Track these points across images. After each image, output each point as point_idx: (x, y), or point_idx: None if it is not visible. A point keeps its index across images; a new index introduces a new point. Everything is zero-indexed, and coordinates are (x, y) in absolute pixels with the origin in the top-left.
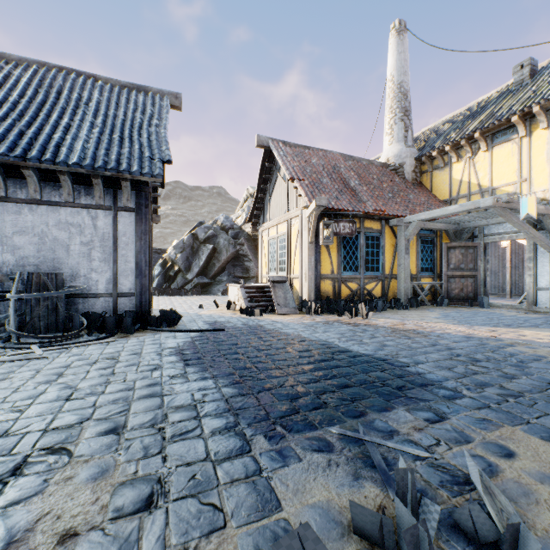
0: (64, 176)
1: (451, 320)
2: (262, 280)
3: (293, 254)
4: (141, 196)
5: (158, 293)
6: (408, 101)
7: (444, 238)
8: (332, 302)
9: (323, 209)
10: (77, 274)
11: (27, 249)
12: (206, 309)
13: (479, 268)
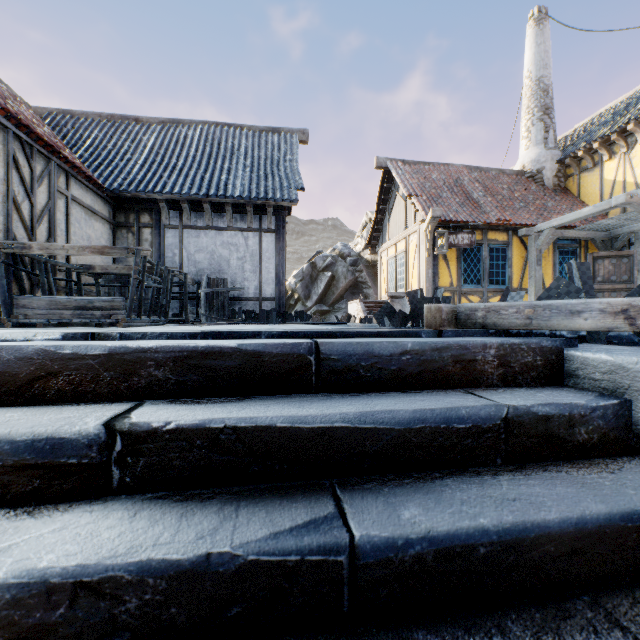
0: (229, 207)
1: None
2: None
3: (411, 270)
4: (279, 219)
5: None
6: (549, 98)
7: (591, 248)
8: None
9: (440, 222)
10: (235, 282)
11: (203, 263)
12: None
13: (636, 280)
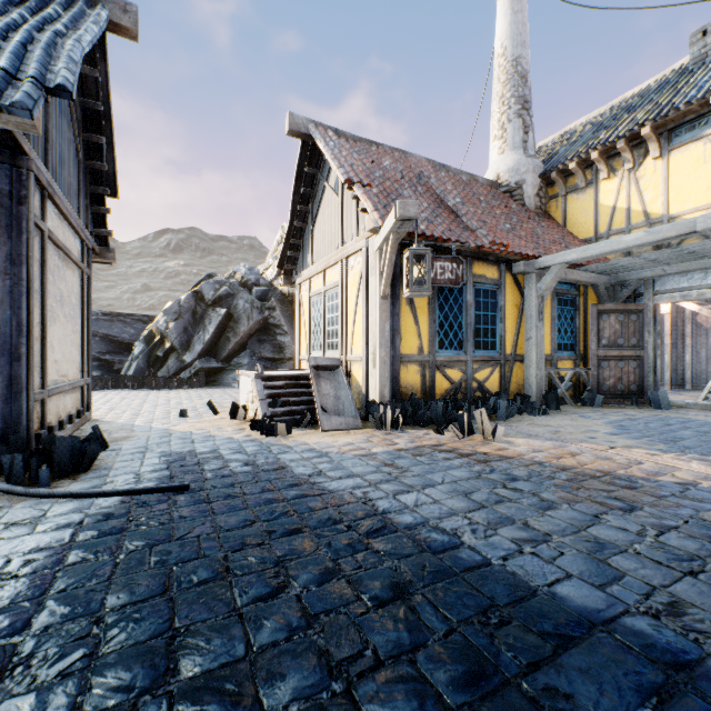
0: None
1: (648, 441)
2: (300, 364)
3: (351, 319)
4: (5, 175)
5: (132, 385)
6: (528, 88)
7: (590, 297)
8: (421, 405)
9: (406, 235)
10: None
11: None
12: (192, 419)
13: (647, 345)
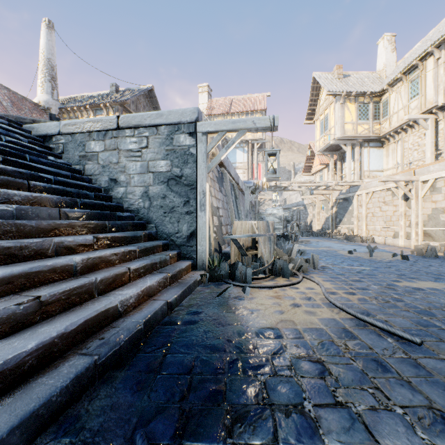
0: None
1: None
2: None
3: None
4: None
5: None
6: (55, 73)
7: None
8: None
9: None
10: None
11: None
12: None
13: None
